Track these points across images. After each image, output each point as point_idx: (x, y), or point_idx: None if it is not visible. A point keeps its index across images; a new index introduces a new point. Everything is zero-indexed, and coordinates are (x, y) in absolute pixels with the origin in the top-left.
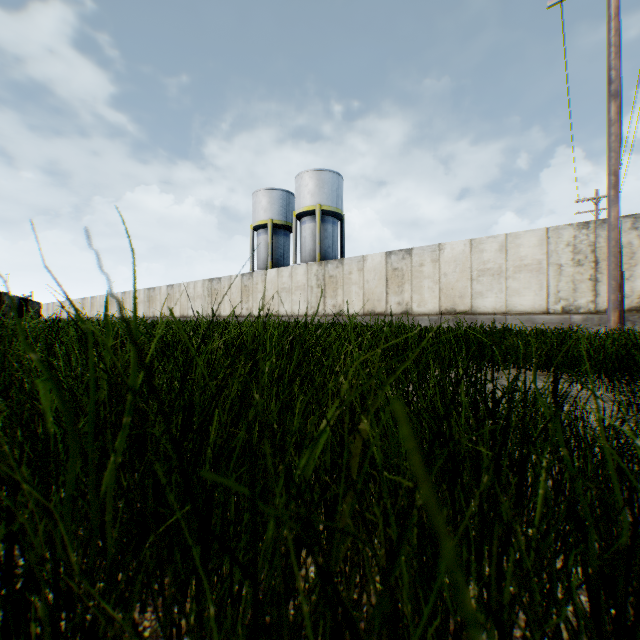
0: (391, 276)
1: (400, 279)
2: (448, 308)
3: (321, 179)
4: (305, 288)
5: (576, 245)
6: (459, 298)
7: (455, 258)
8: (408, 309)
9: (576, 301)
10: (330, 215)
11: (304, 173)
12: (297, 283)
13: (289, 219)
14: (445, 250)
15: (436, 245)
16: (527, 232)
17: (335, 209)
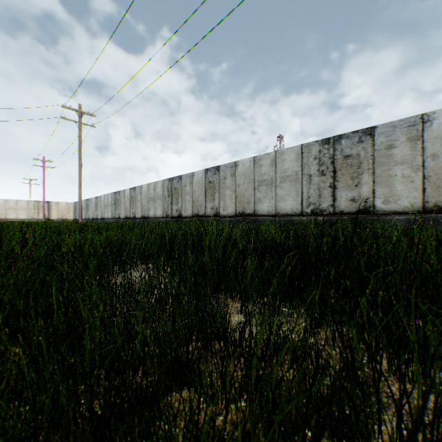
0: None
1: None
2: None
3: None
4: None
5: (36, 205)
6: (2, 215)
7: (1, 203)
8: None
9: (36, 217)
10: None
11: None
12: None
13: None
14: None
15: None
16: (24, 200)
17: None
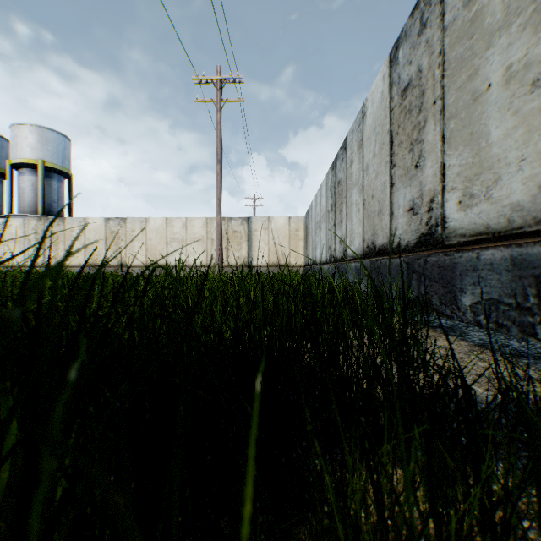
0: (110, 237)
1: (117, 240)
2: (152, 262)
3: (45, 136)
4: (22, 240)
5: None
6: (159, 256)
7: (157, 229)
8: (124, 262)
9: None
10: (56, 172)
11: (23, 125)
12: (12, 235)
13: (3, 165)
14: (150, 222)
15: (144, 218)
16: (197, 218)
17: (62, 168)
